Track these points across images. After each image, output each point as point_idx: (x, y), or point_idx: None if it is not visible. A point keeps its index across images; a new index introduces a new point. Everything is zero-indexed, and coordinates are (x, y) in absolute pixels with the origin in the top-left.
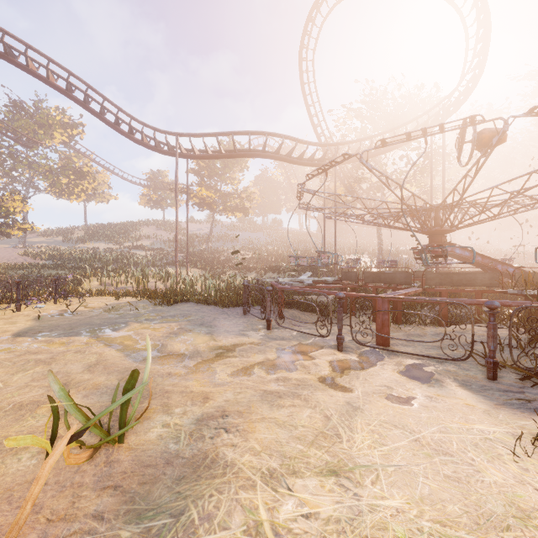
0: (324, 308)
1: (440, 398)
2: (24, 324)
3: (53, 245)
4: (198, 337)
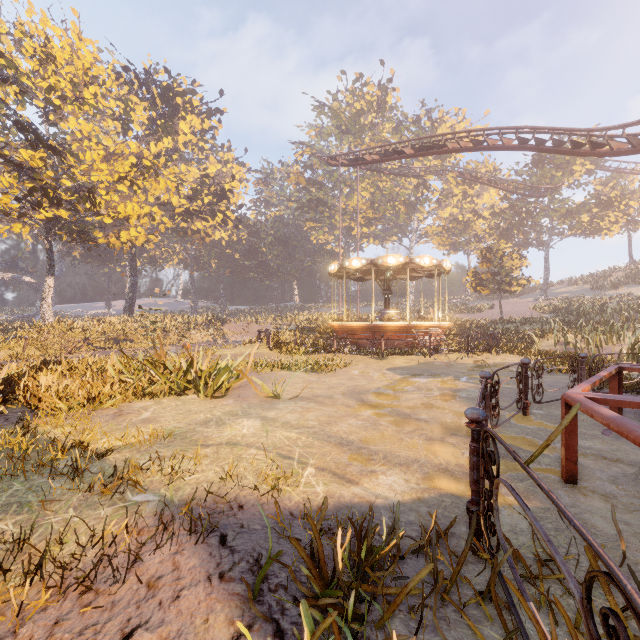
0: (493, 391)
1: (371, 475)
2: (409, 364)
3: (576, 294)
4: (444, 396)
